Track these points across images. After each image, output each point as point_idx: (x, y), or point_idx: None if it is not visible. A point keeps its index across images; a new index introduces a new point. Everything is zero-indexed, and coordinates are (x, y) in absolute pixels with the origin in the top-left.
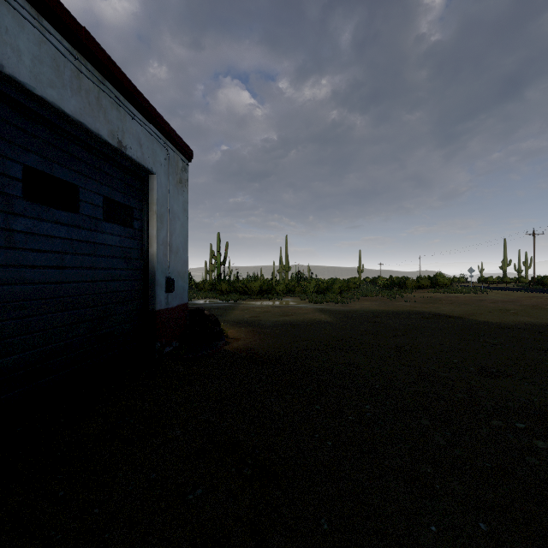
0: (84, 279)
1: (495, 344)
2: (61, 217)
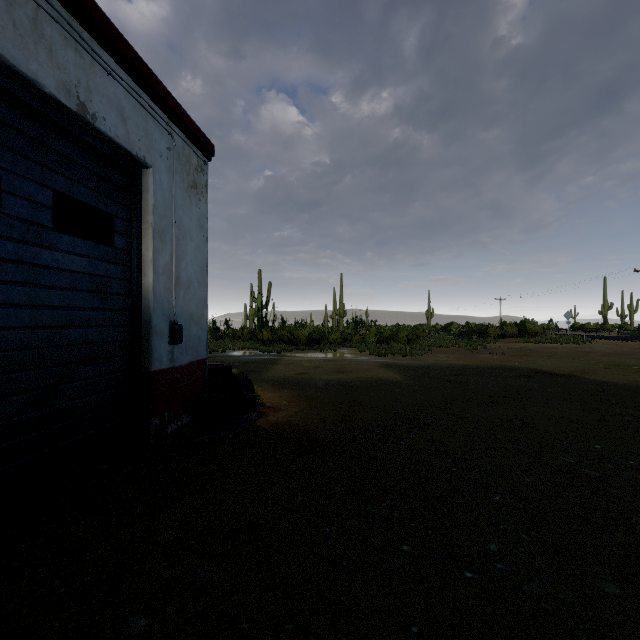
0: (11, 324)
1: None
2: None
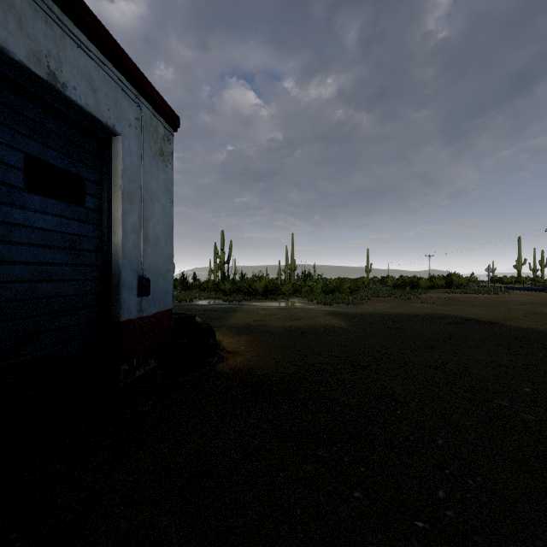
0: None
1: None
2: None
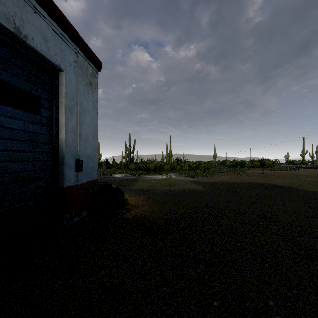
0: None
1: None
2: None
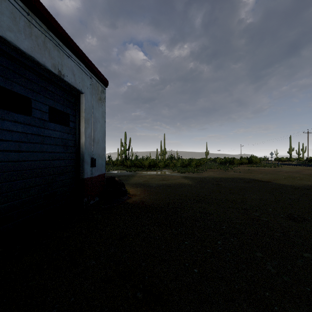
0: (35, 159)
1: (293, 199)
2: (18, 118)
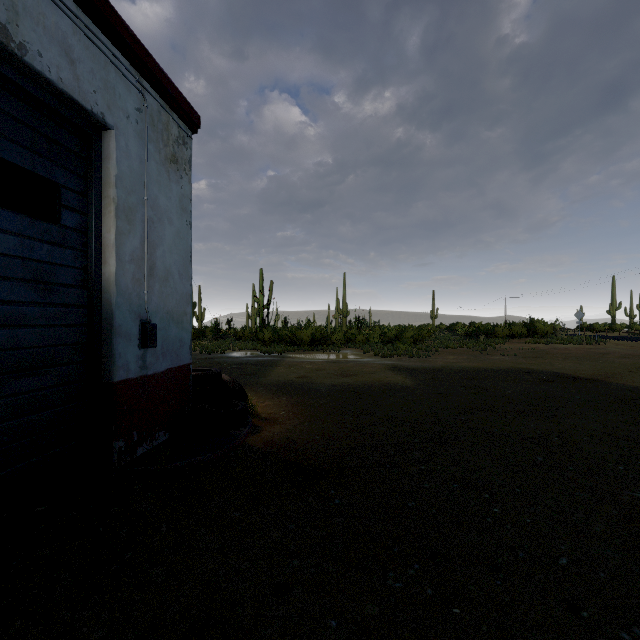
0: None
1: None
2: None
